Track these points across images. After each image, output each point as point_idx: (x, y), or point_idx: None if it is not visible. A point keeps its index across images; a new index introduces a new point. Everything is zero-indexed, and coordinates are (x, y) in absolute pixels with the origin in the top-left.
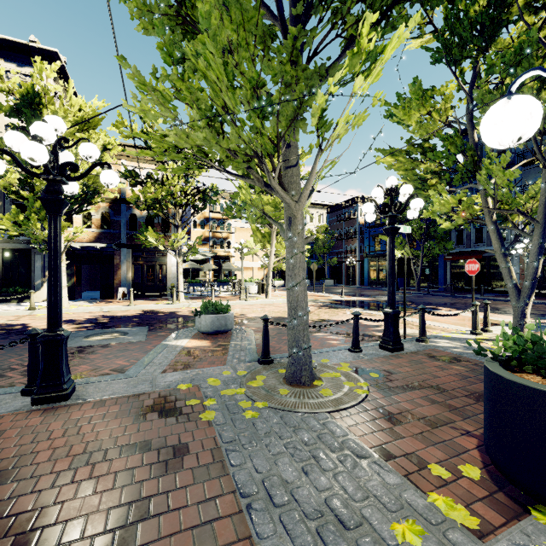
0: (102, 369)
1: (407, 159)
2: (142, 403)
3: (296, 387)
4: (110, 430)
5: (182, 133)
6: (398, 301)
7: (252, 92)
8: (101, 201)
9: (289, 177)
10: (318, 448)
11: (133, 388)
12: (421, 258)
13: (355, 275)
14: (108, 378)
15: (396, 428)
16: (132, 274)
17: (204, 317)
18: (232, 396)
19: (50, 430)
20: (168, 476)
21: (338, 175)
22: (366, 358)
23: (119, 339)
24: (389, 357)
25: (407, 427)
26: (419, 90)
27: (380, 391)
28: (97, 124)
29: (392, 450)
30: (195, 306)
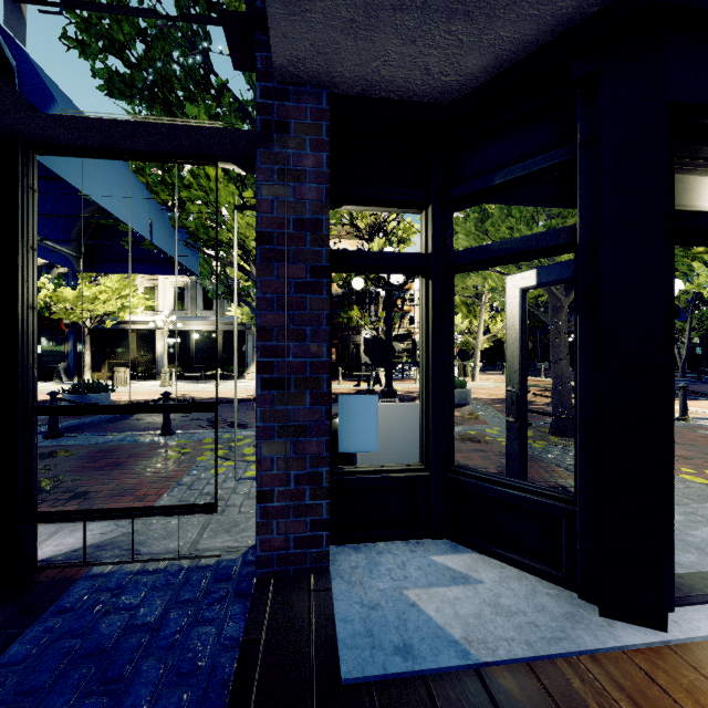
0: None
1: None
2: None
3: (563, 438)
4: None
5: None
6: None
7: (530, 219)
8: None
9: None
10: None
11: None
12: (688, 332)
13: None
14: None
15: None
16: None
17: None
18: None
19: None
20: None
21: None
22: None
23: None
24: None
25: None
26: None
27: None
28: None
29: None
30: (400, 387)
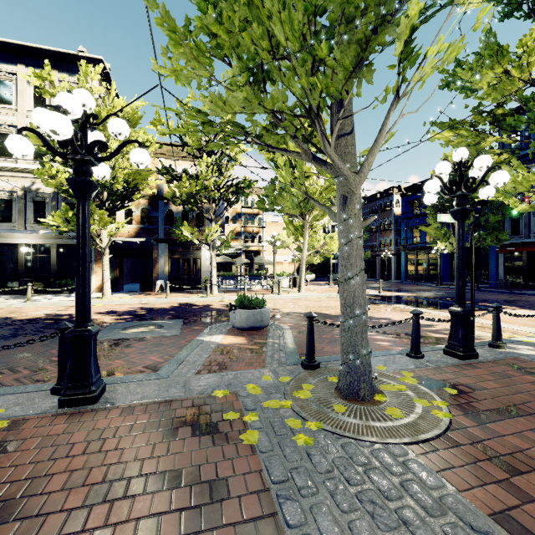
0: (136, 366)
1: (471, 131)
2: (174, 413)
3: (353, 403)
4: (136, 448)
5: (219, 99)
6: (445, 297)
7: (300, 41)
8: (141, 198)
9: (343, 147)
10: (407, 506)
11: (165, 392)
12: None
13: (390, 270)
14: (140, 378)
15: (513, 480)
16: (169, 267)
17: (239, 312)
18: (276, 410)
19: (72, 442)
20: (203, 533)
21: (397, 146)
22: (432, 367)
23: (154, 332)
24: (460, 365)
25: (530, 480)
26: (493, 43)
27: (467, 414)
28: (137, 122)
29: (523, 521)
30: (228, 300)
